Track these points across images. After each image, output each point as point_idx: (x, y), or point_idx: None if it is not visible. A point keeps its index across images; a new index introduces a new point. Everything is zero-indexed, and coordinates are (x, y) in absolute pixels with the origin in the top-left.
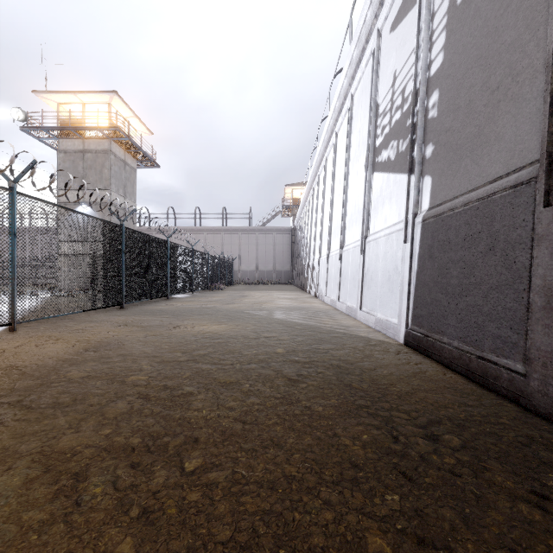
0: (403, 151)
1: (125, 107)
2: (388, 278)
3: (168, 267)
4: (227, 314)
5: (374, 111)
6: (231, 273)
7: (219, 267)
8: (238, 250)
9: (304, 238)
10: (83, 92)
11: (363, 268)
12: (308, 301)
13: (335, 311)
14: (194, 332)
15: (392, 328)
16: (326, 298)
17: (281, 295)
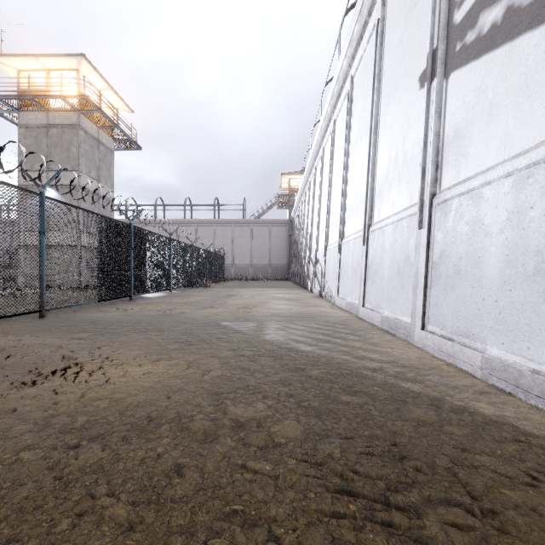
0: None
1: (97, 76)
2: (537, 269)
3: (132, 258)
4: (190, 329)
5: None
6: (222, 268)
7: (207, 261)
8: (231, 243)
9: (303, 228)
10: (45, 55)
11: (427, 252)
12: (314, 304)
13: (361, 323)
14: (74, 395)
15: None
16: (338, 300)
17: (277, 293)
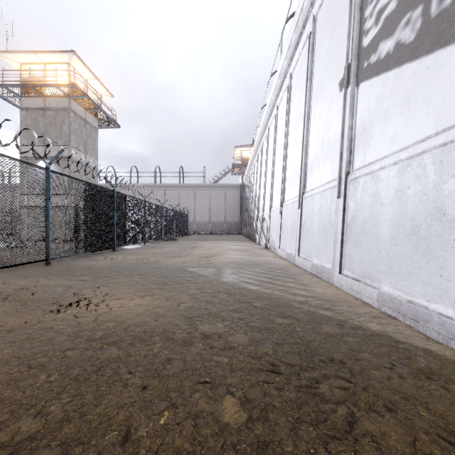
0: (444, 9)
1: (84, 68)
2: (411, 230)
3: (115, 218)
4: (165, 273)
5: (358, 3)
6: (186, 224)
7: (174, 219)
8: (194, 204)
9: (253, 192)
10: (42, 51)
11: (343, 216)
12: (261, 254)
13: (296, 269)
14: (90, 318)
15: (439, 324)
16: (279, 251)
17: (231, 245)
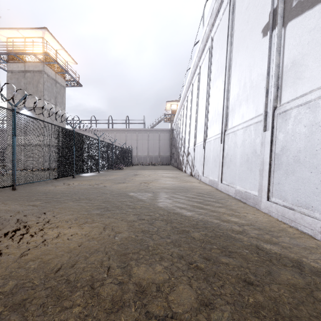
0: None
1: (55, 41)
2: None
3: (74, 152)
4: (109, 198)
5: None
6: (130, 158)
7: (121, 153)
8: (136, 143)
9: (180, 134)
10: (23, 28)
11: (271, 147)
12: (188, 180)
13: (221, 194)
14: (14, 256)
15: None
16: (203, 178)
17: (164, 173)
